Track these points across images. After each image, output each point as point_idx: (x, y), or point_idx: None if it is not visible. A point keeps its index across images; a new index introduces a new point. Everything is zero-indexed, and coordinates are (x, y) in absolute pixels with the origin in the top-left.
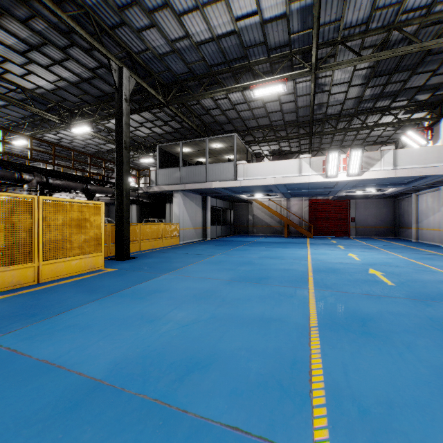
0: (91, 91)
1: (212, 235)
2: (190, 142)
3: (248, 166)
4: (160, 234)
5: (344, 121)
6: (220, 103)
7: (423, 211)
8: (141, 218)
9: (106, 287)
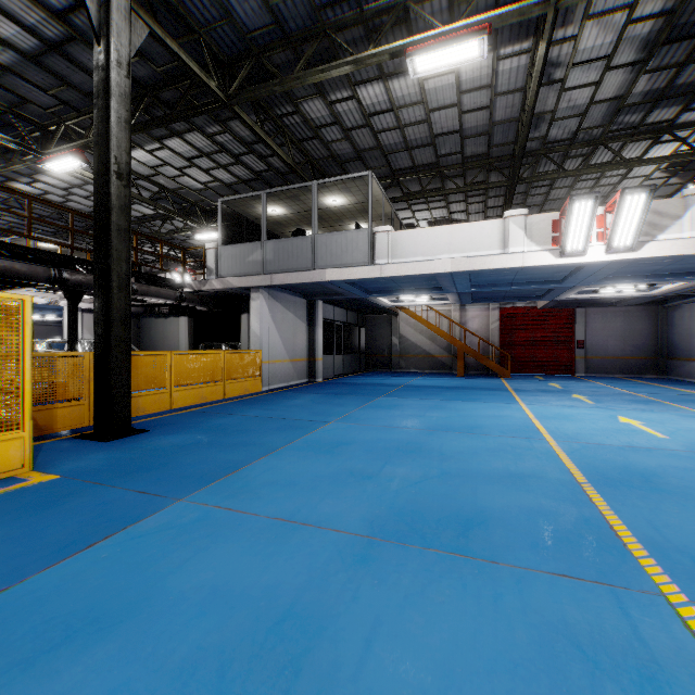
0: (74, 78)
1: (327, 373)
2: (282, 192)
3: (397, 236)
4: (218, 374)
5: (577, 156)
6: (340, 111)
7: None
8: (197, 341)
9: None
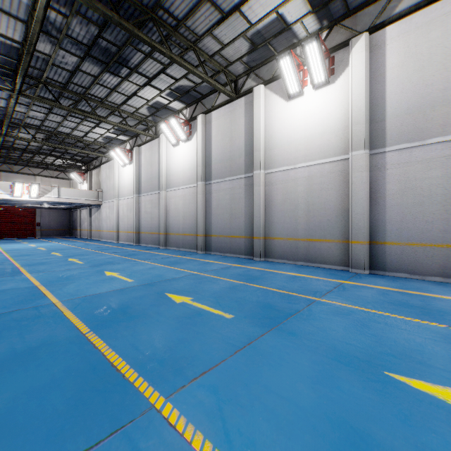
0: None
1: None
2: None
3: None
4: None
5: (29, 153)
6: None
7: (83, 220)
8: None
9: None
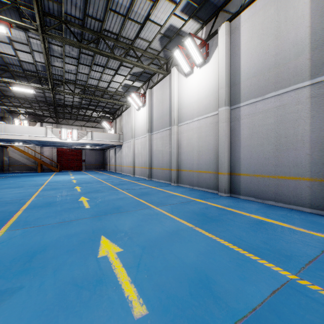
0: None
1: None
2: None
3: (7, 126)
4: None
5: (75, 109)
6: None
7: (111, 157)
8: None
9: None
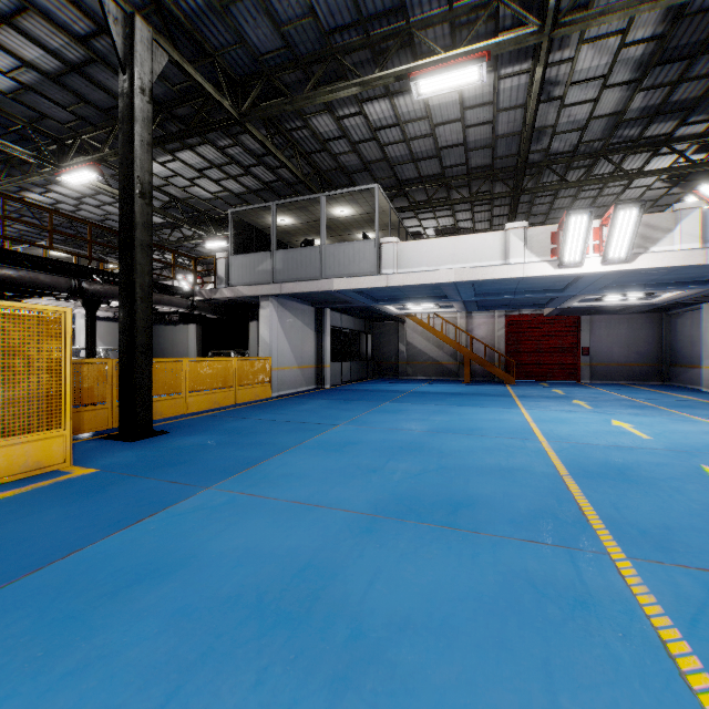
0: (92, 96)
1: (334, 380)
2: (291, 203)
3: (403, 247)
4: (230, 380)
5: (579, 167)
6: (348, 126)
7: None
8: (206, 348)
9: (7, 550)
